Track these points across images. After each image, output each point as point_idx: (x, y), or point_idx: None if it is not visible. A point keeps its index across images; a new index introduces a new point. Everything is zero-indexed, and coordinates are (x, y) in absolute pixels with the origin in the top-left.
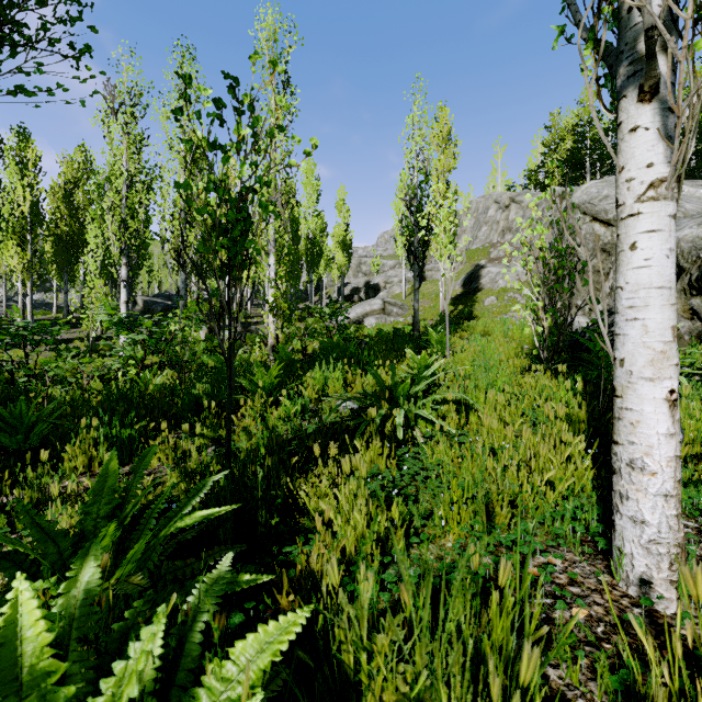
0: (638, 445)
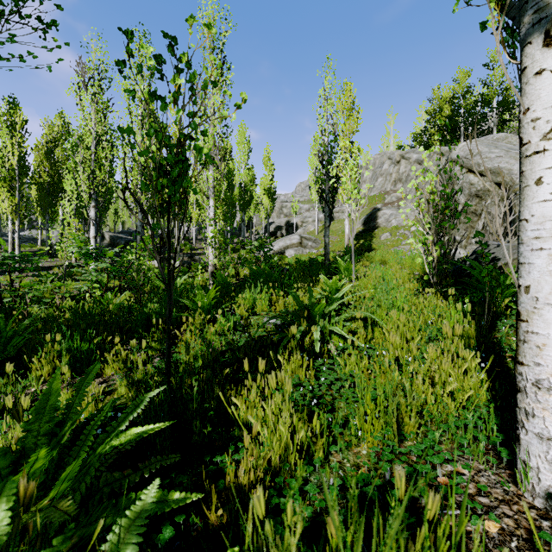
0: (545, 367)
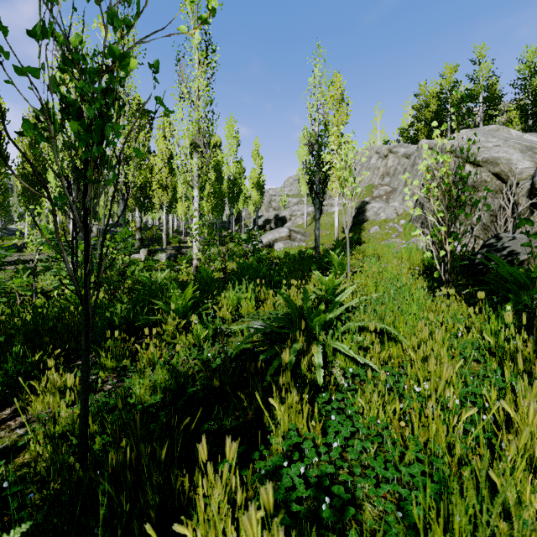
0: None
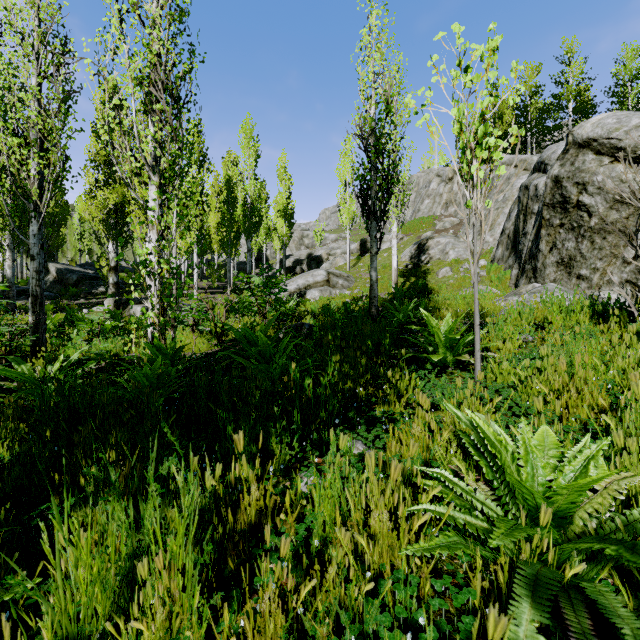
0: None
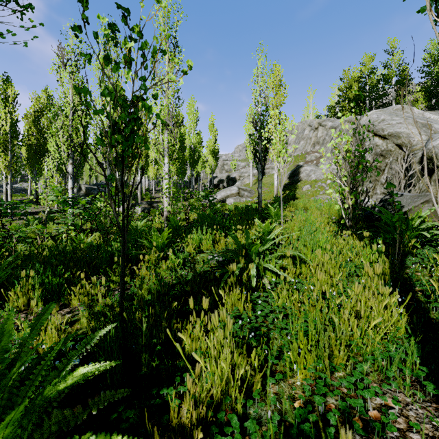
0: None
